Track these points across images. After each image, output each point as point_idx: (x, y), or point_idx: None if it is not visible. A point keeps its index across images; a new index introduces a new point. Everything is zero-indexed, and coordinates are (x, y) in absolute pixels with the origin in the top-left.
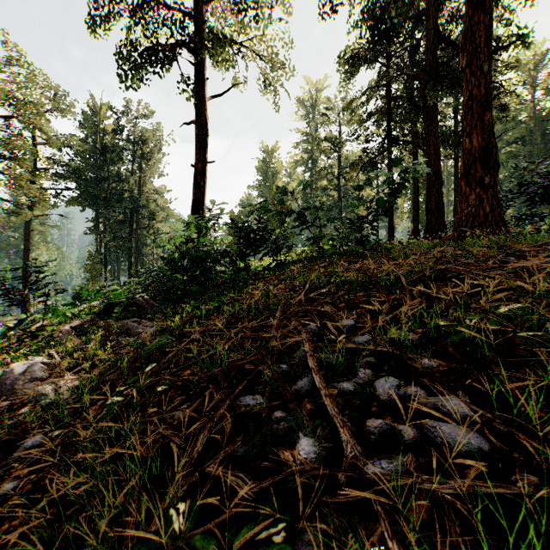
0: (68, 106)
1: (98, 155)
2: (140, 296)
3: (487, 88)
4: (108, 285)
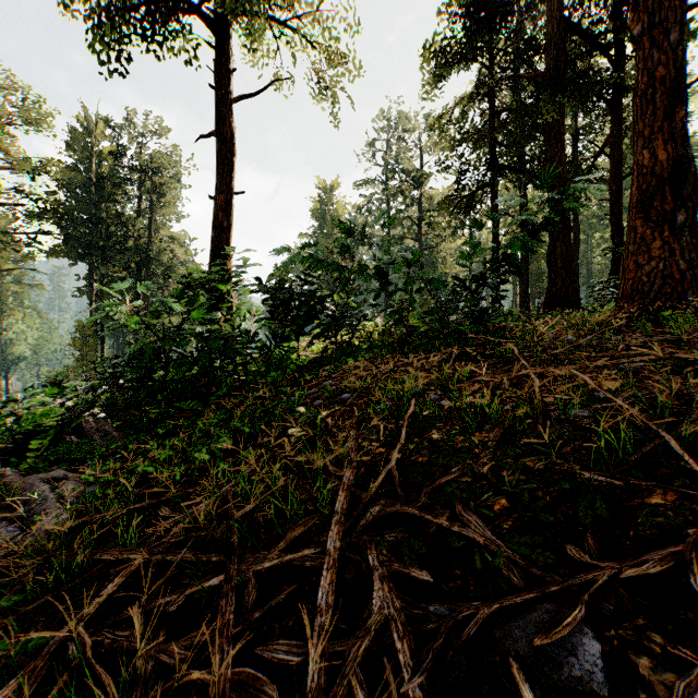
0: (46, 118)
1: (93, 189)
2: (91, 413)
3: (679, 68)
4: (23, 398)
